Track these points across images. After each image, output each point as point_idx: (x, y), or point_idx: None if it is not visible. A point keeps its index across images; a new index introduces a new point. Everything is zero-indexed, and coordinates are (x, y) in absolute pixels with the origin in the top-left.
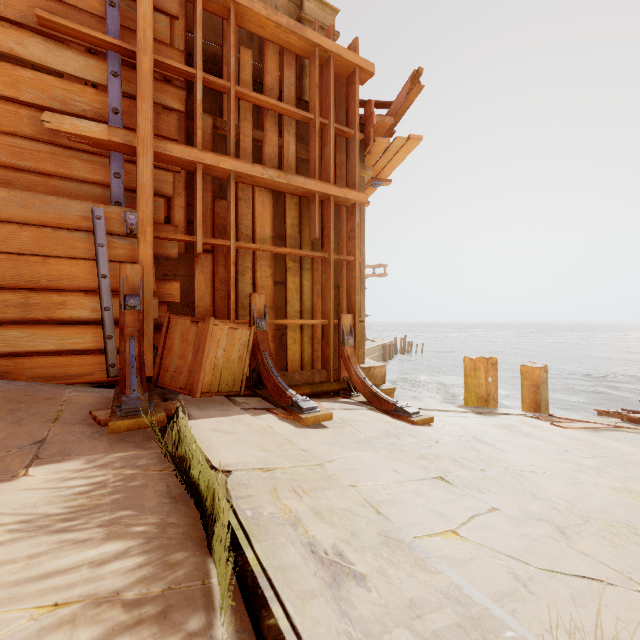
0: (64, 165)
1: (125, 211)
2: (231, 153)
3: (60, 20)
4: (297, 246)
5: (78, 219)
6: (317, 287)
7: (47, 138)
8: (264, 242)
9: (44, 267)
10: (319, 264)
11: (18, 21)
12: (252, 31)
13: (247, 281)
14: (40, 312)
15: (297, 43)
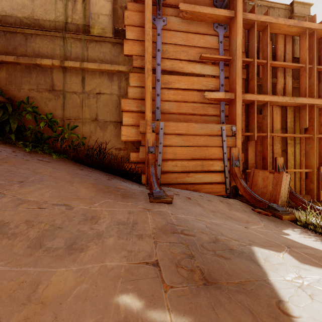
0: (206, 110)
1: (232, 126)
2: (267, 93)
3: (208, 55)
4: (292, 132)
5: (216, 131)
6: (302, 152)
7: (201, 101)
8: (277, 132)
9: (207, 151)
10: (303, 140)
11: (193, 60)
12: (272, 32)
13: (269, 151)
14: (206, 168)
15: (295, 30)
